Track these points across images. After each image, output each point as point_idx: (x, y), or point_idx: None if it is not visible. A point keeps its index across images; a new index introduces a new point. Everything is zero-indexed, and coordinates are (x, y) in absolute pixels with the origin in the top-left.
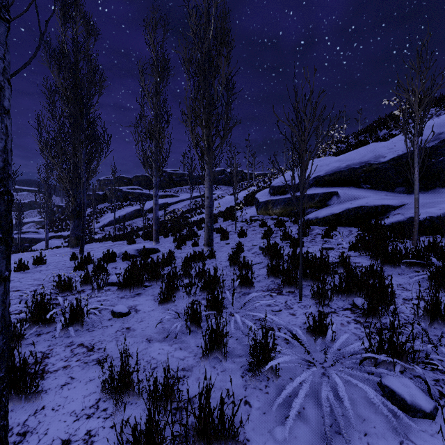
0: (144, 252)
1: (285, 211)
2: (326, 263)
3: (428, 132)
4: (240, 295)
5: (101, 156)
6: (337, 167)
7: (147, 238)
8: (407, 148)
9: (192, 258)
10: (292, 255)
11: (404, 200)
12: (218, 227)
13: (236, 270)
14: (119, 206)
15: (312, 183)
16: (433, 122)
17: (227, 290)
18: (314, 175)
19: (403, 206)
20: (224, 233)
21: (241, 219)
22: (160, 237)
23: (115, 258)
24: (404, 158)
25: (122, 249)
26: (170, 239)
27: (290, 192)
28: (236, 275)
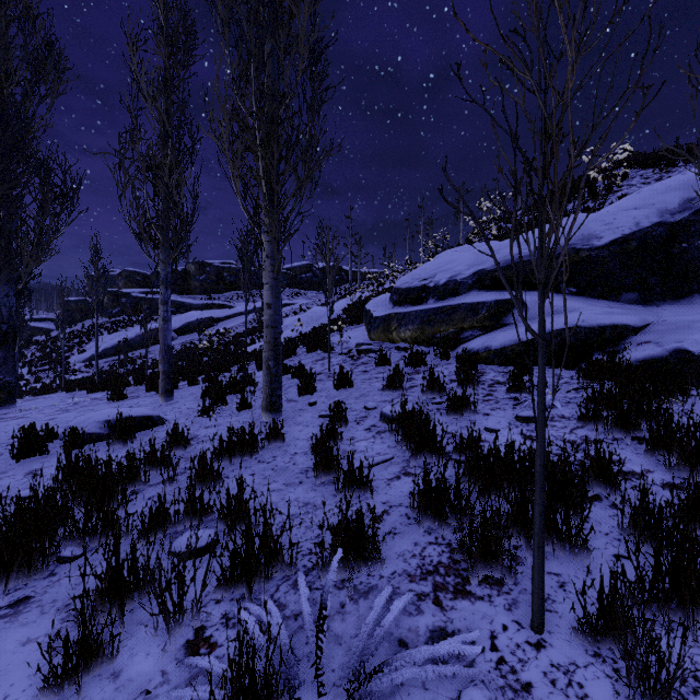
0: (118, 428)
1: (422, 335)
2: (567, 476)
3: (670, 197)
4: (344, 602)
5: (57, 222)
6: (516, 255)
7: (152, 386)
8: (638, 223)
9: (225, 448)
10: (463, 442)
11: (646, 316)
12: (296, 366)
13: (329, 487)
14: (125, 323)
15: (472, 283)
16: (675, 180)
17: (302, 573)
18: (475, 269)
19: (647, 327)
20: (305, 381)
21: (340, 349)
22: (183, 384)
23: (44, 444)
24: (634, 240)
25: (73, 421)
26: (199, 390)
27: (431, 299)
28: (331, 531)
